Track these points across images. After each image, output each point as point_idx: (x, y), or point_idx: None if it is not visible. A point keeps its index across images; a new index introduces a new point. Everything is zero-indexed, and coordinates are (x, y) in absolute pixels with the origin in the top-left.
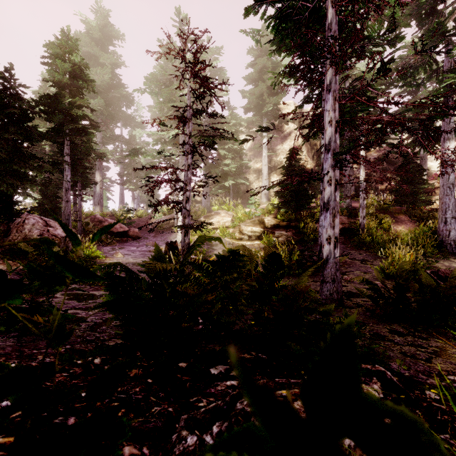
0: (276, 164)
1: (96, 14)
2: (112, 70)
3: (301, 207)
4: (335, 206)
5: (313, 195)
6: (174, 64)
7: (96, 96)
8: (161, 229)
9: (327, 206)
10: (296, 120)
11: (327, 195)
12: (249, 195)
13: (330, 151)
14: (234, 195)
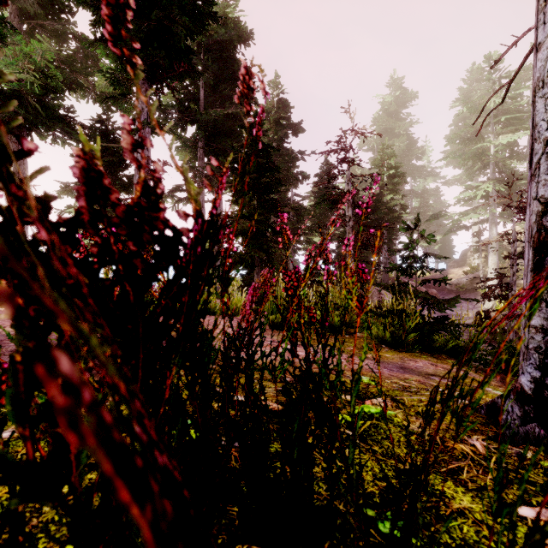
0: None
1: (390, 87)
2: (405, 133)
3: None
4: None
5: None
6: (478, 92)
7: None
8: (462, 290)
9: None
10: None
11: None
12: None
13: None
14: None
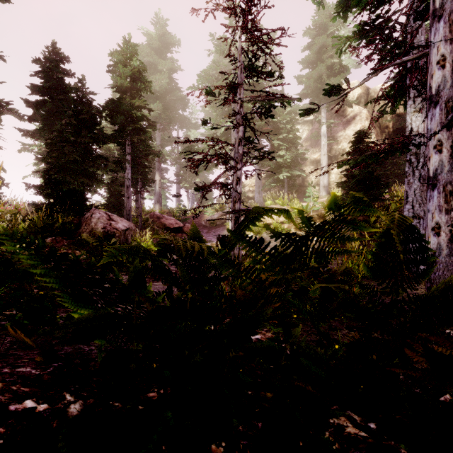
0: (337, 153)
1: (156, 26)
2: (170, 75)
3: (371, 199)
4: (450, 180)
5: (386, 184)
6: (227, 61)
7: (156, 102)
8: (213, 226)
9: (435, 181)
10: (362, 102)
11: (436, 165)
12: (305, 189)
13: (441, 100)
14: (289, 189)
